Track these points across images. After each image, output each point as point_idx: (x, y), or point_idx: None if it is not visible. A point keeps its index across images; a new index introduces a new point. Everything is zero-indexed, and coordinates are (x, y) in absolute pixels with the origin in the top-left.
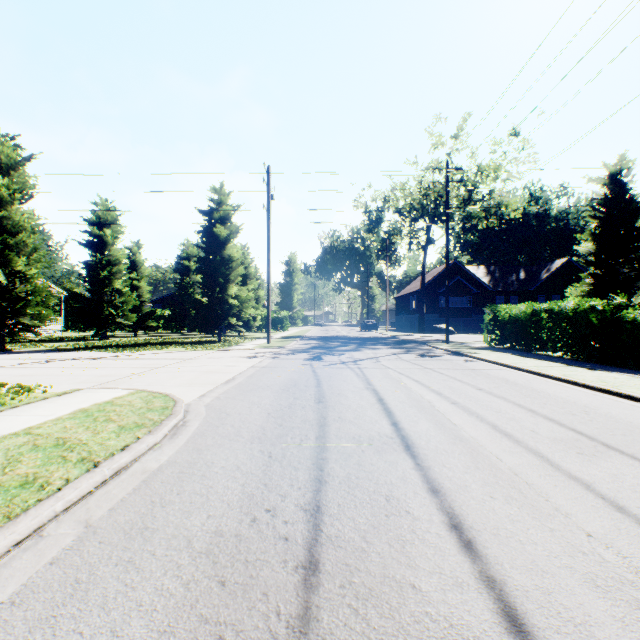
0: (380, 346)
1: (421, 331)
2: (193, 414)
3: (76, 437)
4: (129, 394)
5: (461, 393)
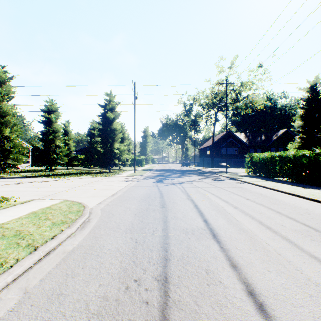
0: (192, 174)
1: (212, 166)
2: (94, 214)
3: (27, 230)
4: (60, 202)
5: (238, 201)
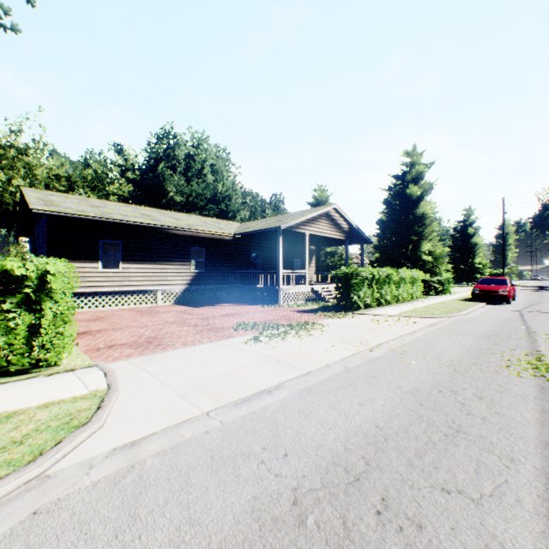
0: None
1: None
2: None
3: None
4: None
5: None
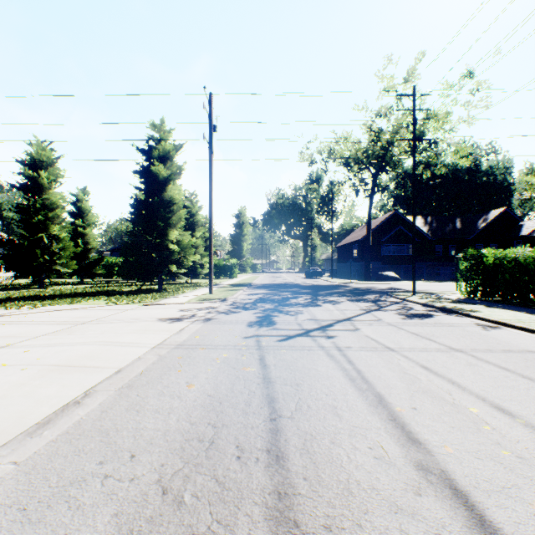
0: (338, 297)
1: (367, 278)
2: None
3: None
4: None
5: None
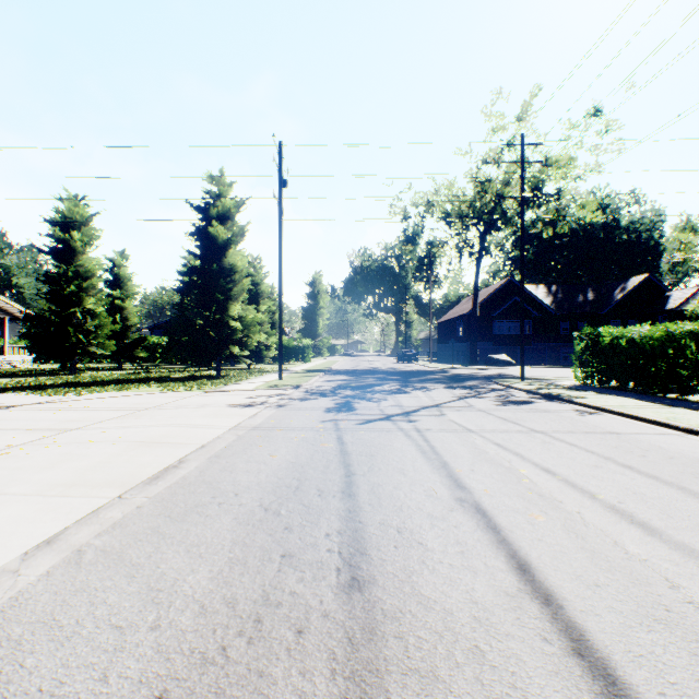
0: (432, 384)
1: (473, 363)
2: None
3: None
4: None
5: None
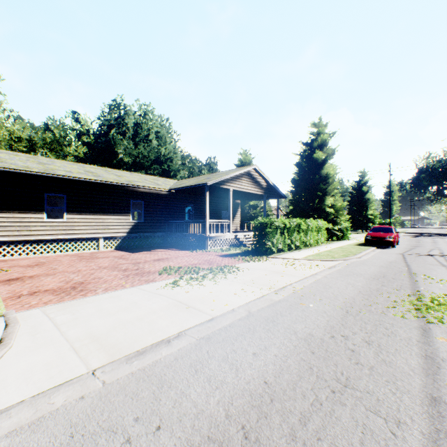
0: None
1: None
2: None
3: None
4: None
5: None
